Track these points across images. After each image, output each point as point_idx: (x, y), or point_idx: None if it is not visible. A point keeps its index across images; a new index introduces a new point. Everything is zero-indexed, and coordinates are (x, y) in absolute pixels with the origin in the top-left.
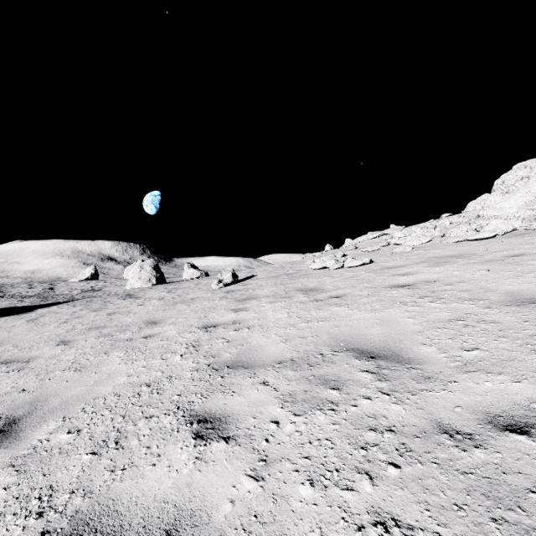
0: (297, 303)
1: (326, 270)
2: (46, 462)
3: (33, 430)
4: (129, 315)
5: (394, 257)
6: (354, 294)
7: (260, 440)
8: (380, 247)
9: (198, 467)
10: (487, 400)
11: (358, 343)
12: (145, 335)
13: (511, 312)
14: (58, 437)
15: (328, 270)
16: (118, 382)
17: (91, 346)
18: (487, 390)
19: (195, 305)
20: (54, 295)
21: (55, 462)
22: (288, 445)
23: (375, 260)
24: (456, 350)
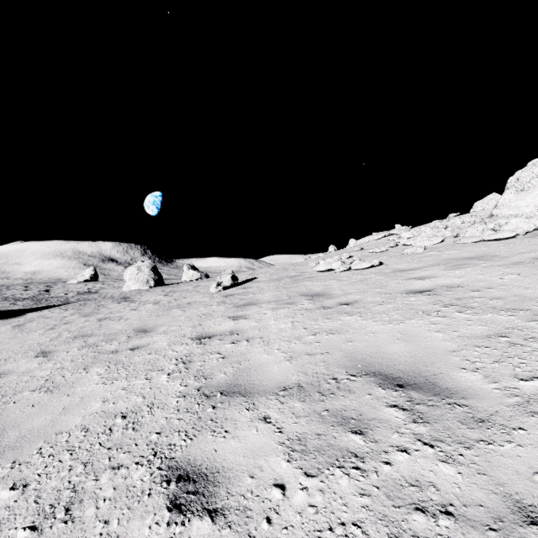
0: (302, 310)
1: (331, 273)
2: None
3: None
4: (120, 321)
5: (405, 259)
6: (366, 300)
7: (259, 520)
8: (388, 248)
9: None
10: None
11: (379, 365)
12: (132, 346)
13: None
14: None
15: (334, 273)
16: (90, 410)
17: (72, 359)
18: None
19: (191, 310)
20: (49, 297)
21: None
22: (299, 533)
23: (385, 262)
24: (508, 379)
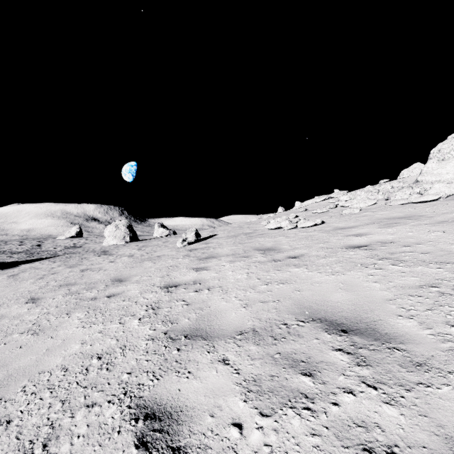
0: (256, 263)
1: (280, 230)
2: None
3: None
4: (99, 272)
5: (344, 218)
6: (311, 254)
7: None
8: (328, 209)
9: None
10: None
11: (324, 312)
12: (109, 294)
13: None
14: None
15: (283, 230)
16: (70, 351)
17: (57, 305)
18: None
19: (160, 263)
20: (40, 251)
21: None
22: None
23: (326, 221)
24: (441, 325)
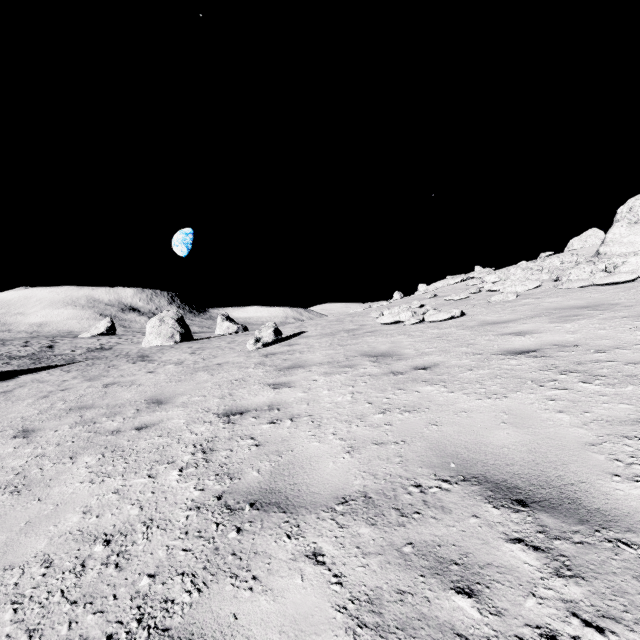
0: (365, 377)
1: (400, 326)
2: None
3: None
4: (130, 388)
5: (494, 308)
6: (450, 364)
7: None
8: (469, 294)
9: None
10: None
11: (482, 464)
12: (139, 424)
13: None
14: None
15: (403, 326)
16: (62, 526)
17: (58, 441)
18: None
19: (221, 374)
20: (52, 355)
21: None
22: None
23: (467, 313)
24: None
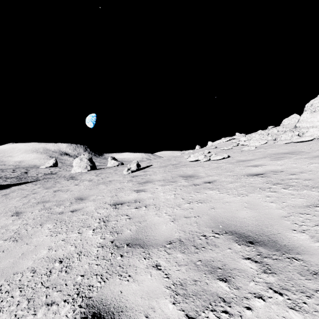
0: (181, 186)
1: (198, 162)
2: None
3: None
4: (67, 192)
5: (244, 153)
6: (221, 180)
7: None
8: (232, 147)
9: None
10: None
11: (234, 226)
12: (72, 209)
13: None
14: None
15: (200, 162)
16: (39, 255)
17: (34, 217)
18: None
19: (111, 186)
20: (27, 177)
21: None
22: None
23: (231, 156)
24: None
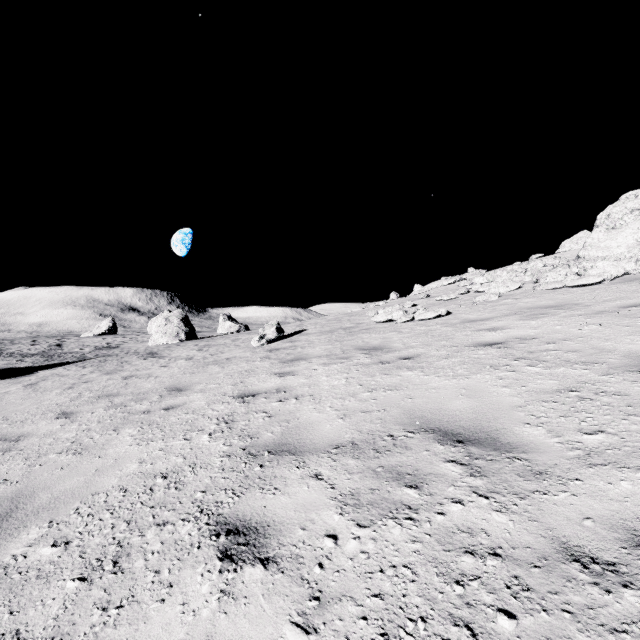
0: (358, 366)
1: (392, 324)
2: (17, 592)
3: (7, 541)
4: (149, 379)
5: (477, 308)
6: (430, 354)
7: (312, 565)
8: (458, 295)
9: (224, 607)
10: (629, 510)
11: (439, 421)
12: (166, 406)
13: (639, 381)
14: (38, 552)
15: (395, 324)
16: (126, 471)
17: (98, 420)
18: (626, 494)
19: (231, 367)
20: (62, 353)
21: (29, 592)
22: (351, 575)
23: (453, 312)
24: (572, 433)
